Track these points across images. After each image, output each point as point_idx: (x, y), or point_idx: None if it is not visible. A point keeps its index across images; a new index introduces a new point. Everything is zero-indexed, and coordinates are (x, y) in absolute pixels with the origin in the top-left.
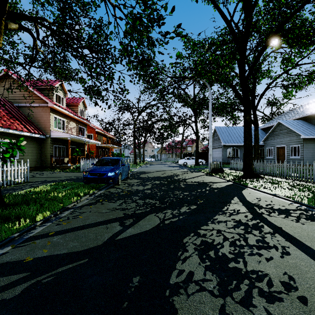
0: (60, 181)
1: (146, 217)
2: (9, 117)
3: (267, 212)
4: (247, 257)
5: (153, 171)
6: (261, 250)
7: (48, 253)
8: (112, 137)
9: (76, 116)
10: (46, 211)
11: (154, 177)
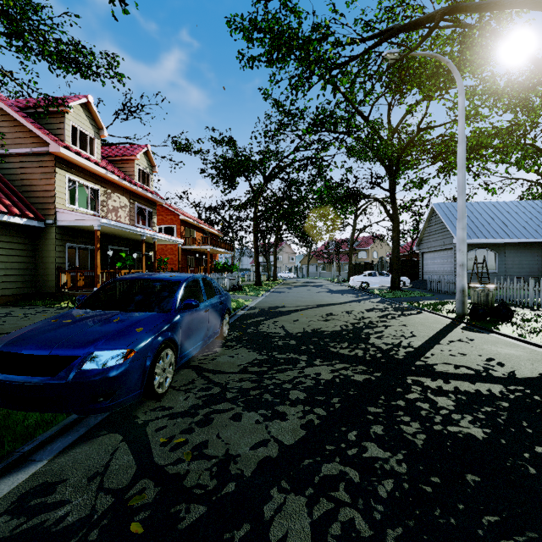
0: None
1: None
2: None
3: None
4: None
5: (298, 305)
6: None
7: None
8: (215, 232)
9: (126, 181)
10: None
11: (304, 335)
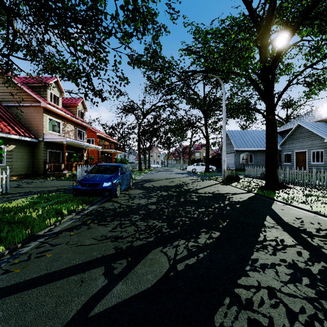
0: (46, 193)
1: (148, 256)
2: None
3: (326, 245)
4: None
5: (159, 178)
6: None
7: None
8: (115, 141)
9: (73, 118)
10: None
11: (160, 186)
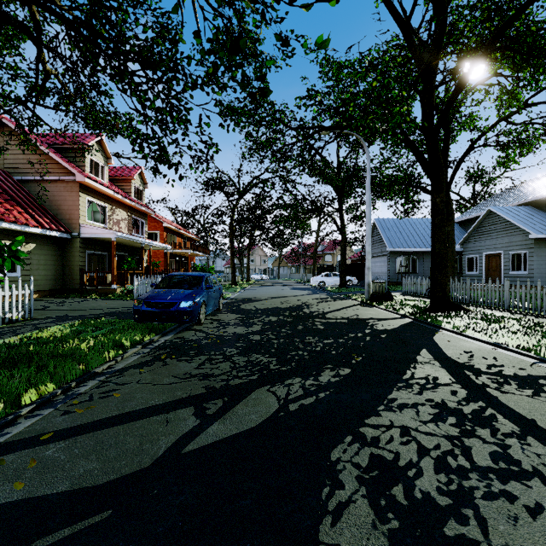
0: (92, 318)
1: (250, 396)
2: (3, 200)
3: (493, 384)
4: (483, 505)
5: (266, 297)
6: (509, 482)
7: (23, 493)
8: (193, 237)
9: (127, 199)
10: (45, 382)
11: (266, 309)
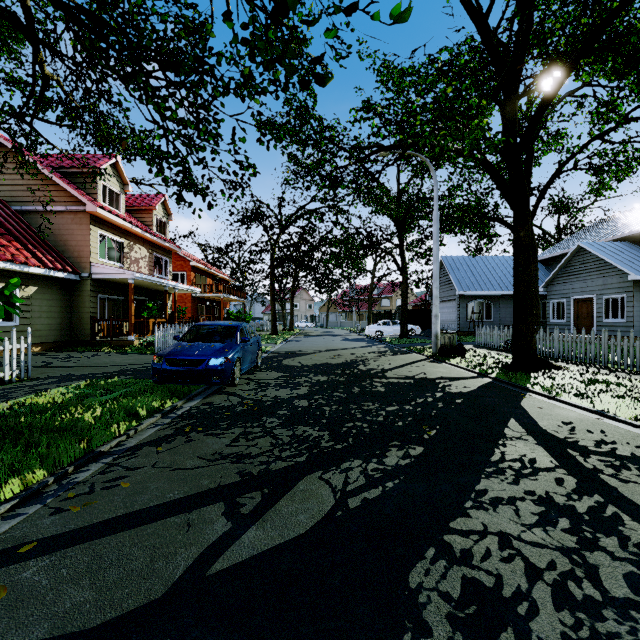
0: (102, 377)
1: (297, 486)
2: None
3: (608, 469)
4: None
5: (313, 350)
6: None
7: None
8: (226, 278)
9: (147, 233)
10: (33, 468)
11: (314, 365)
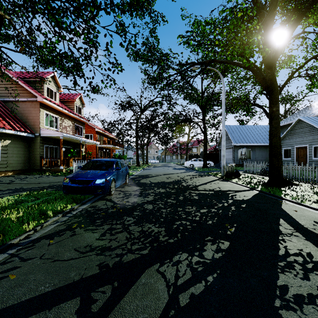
0: (37, 190)
1: (140, 279)
2: None
3: None
4: None
5: (157, 174)
6: None
7: None
8: (114, 137)
9: (71, 113)
10: None
11: (157, 183)
